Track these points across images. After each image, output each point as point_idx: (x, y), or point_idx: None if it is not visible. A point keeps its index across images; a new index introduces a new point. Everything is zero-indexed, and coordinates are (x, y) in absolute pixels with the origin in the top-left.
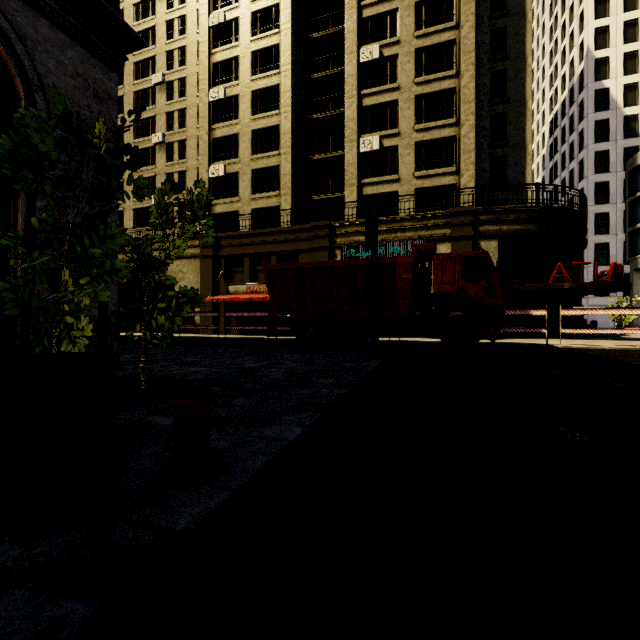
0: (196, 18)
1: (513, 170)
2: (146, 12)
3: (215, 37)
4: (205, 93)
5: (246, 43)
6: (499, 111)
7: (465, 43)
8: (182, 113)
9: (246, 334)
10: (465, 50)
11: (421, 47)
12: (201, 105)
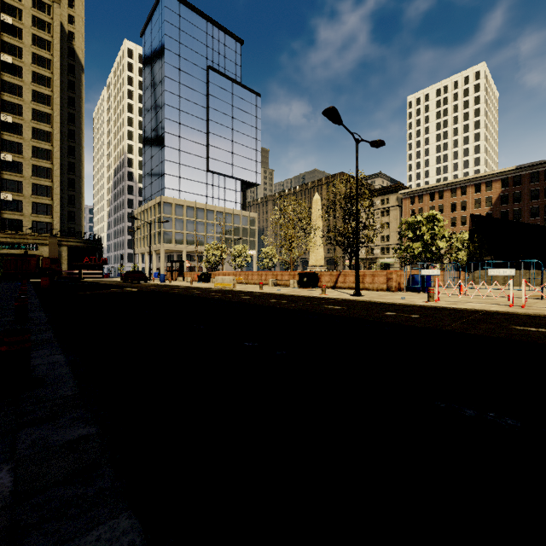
0: None
1: (78, 218)
2: None
3: None
4: None
5: None
6: (72, 194)
7: (56, 172)
8: None
9: None
10: (56, 175)
11: (35, 165)
12: None
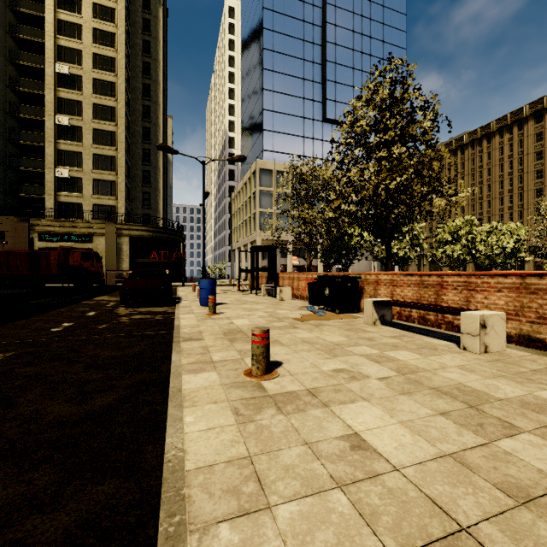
0: None
1: (154, 200)
2: None
3: None
4: None
5: None
6: (147, 169)
7: (120, 137)
8: None
9: None
10: (120, 140)
11: (97, 129)
12: None
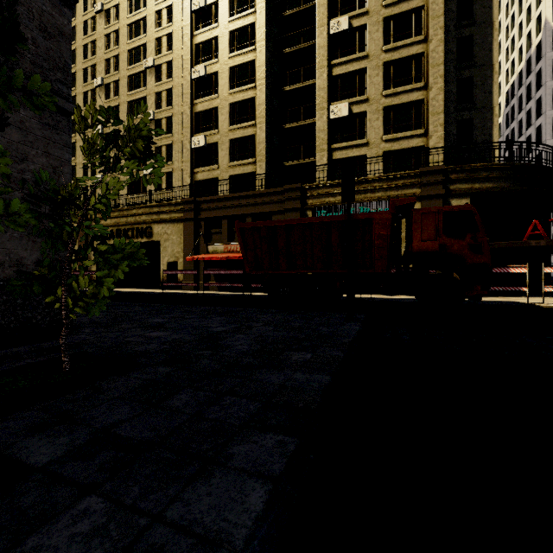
0: (181, 7)
1: (480, 132)
2: (138, 5)
3: (197, 20)
4: (188, 71)
5: (224, 24)
6: (465, 75)
7: (433, 8)
8: (169, 93)
9: (224, 290)
10: (433, 15)
11: (389, 16)
12: (184, 83)
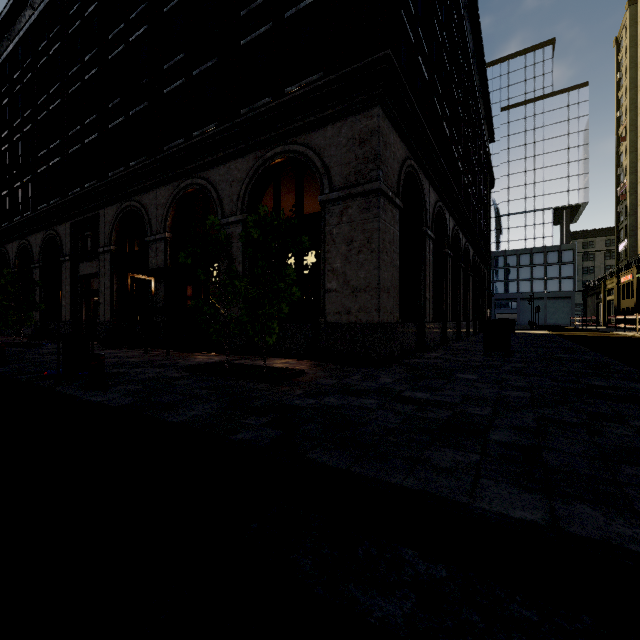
0: None
1: None
2: None
3: None
4: None
5: None
6: None
7: None
8: None
9: None
10: None
11: None
12: None
